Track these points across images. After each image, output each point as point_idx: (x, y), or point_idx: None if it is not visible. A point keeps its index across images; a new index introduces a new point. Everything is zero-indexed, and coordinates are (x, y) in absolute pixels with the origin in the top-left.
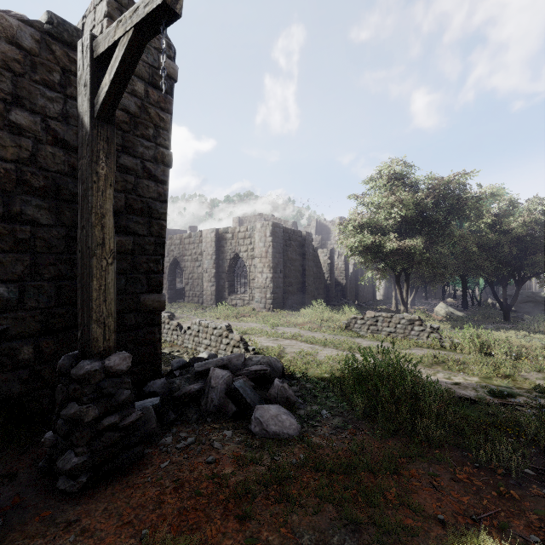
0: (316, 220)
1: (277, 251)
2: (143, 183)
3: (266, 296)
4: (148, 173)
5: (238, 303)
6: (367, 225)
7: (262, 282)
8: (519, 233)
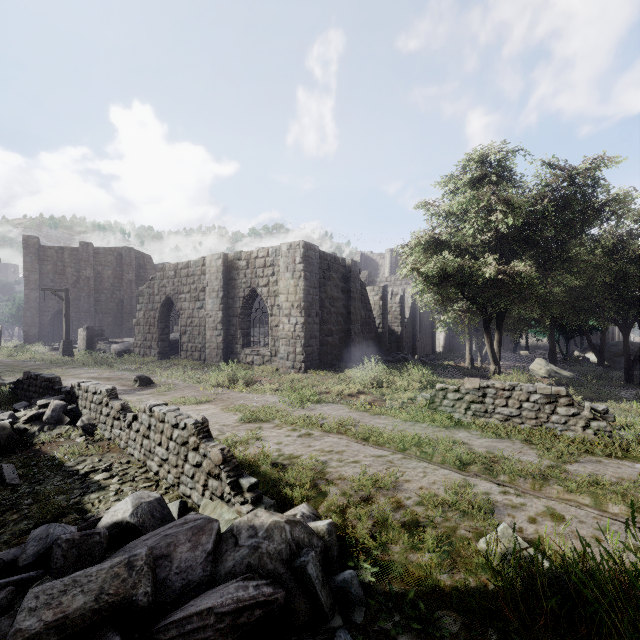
0: (361, 253)
1: (311, 285)
2: None
3: (295, 351)
4: None
5: (256, 360)
6: (447, 243)
7: (290, 329)
8: None
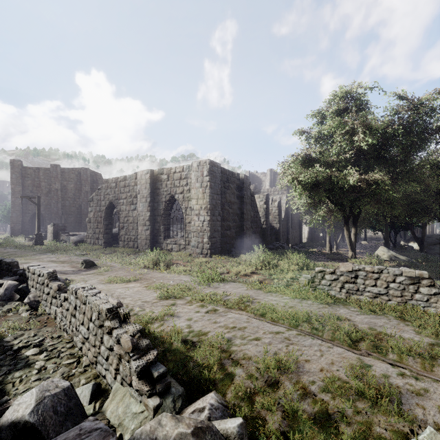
0: (249, 172)
1: (215, 192)
2: None
3: (203, 241)
4: None
5: (174, 248)
6: (317, 159)
7: (199, 225)
8: None
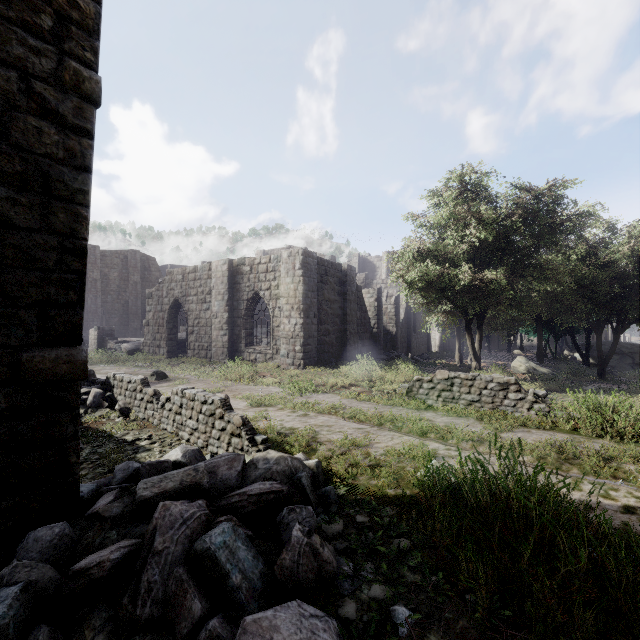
0: (358, 256)
1: (309, 289)
2: (26, 122)
3: (294, 349)
4: (40, 104)
5: (259, 358)
6: (430, 252)
7: (290, 330)
8: (623, 266)
